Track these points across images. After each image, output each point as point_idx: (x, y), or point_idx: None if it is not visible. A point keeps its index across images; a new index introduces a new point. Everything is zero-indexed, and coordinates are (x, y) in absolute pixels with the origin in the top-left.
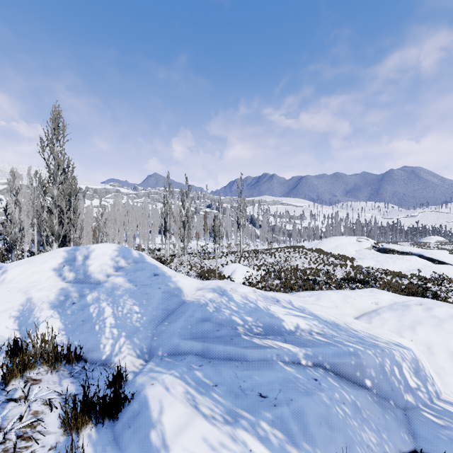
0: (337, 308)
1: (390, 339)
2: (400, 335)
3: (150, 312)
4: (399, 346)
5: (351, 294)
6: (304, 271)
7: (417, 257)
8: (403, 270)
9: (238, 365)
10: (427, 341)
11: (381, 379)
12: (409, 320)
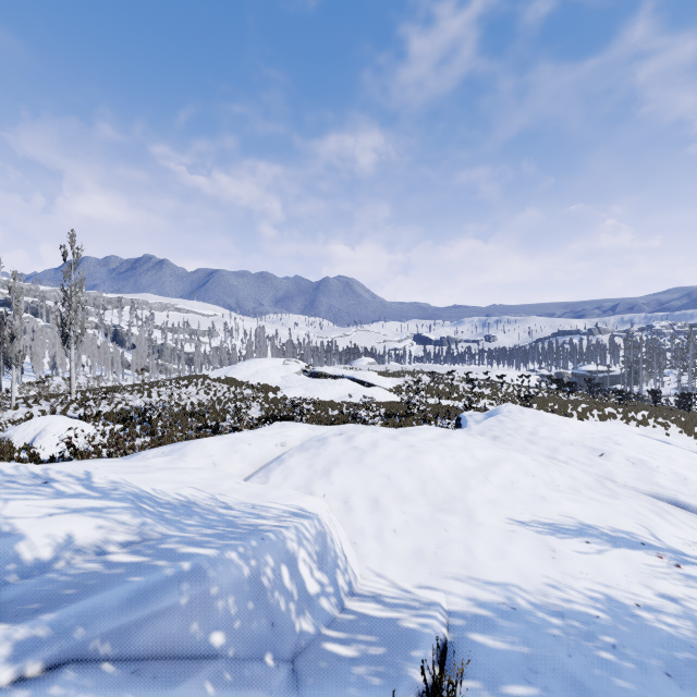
0: (216, 466)
1: (289, 505)
2: (310, 492)
3: None
4: (299, 516)
5: (246, 435)
6: (200, 414)
7: (349, 381)
8: (335, 398)
9: None
10: (345, 490)
11: (250, 611)
12: (324, 461)
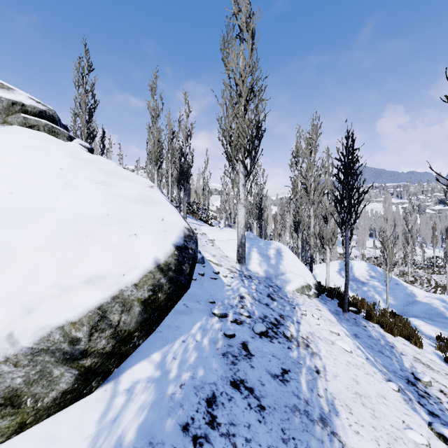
0: None
1: None
2: None
3: (398, 300)
4: None
5: None
6: None
7: None
8: None
9: (446, 324)
10: None
11: None
12: None
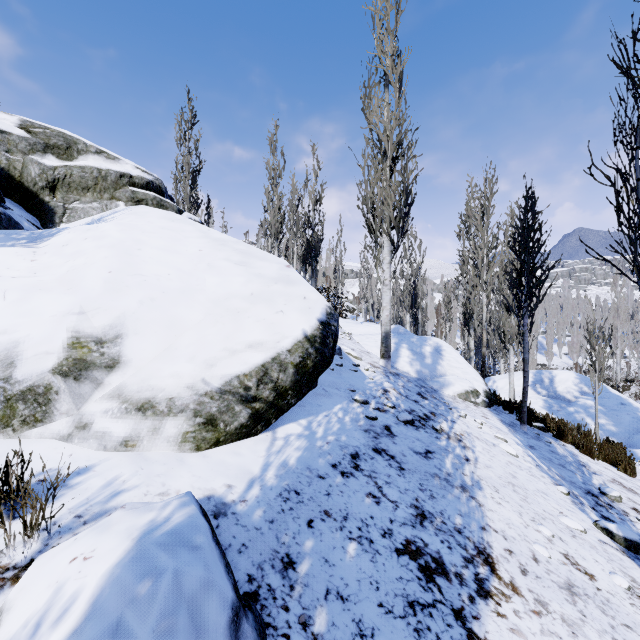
0: None
1: None
2: None
3: (622, 427)
4: None
5: None
6: None
7: None
8: None
9: None
10: None
11: None
12: None
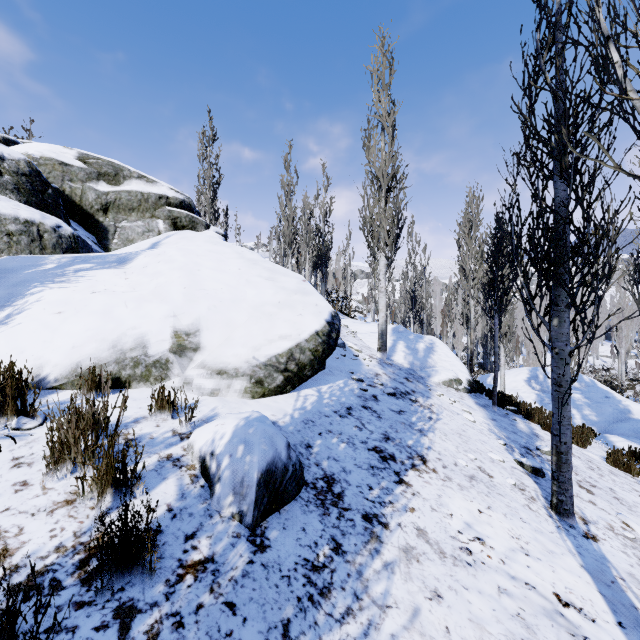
0: None
1: None
2: None
3: (603, 417)
4: None
5: None
6: None
7: None
8: None
9: None
10: None
11: None
12: None
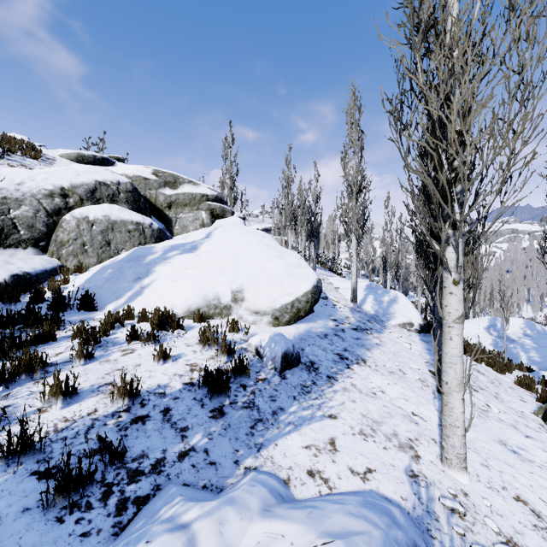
0: None
1: None
2: None
3: (546, 358)
4: None
5: None
6: None
7: None
8: None
9: None
10: None
11: None
12: None
